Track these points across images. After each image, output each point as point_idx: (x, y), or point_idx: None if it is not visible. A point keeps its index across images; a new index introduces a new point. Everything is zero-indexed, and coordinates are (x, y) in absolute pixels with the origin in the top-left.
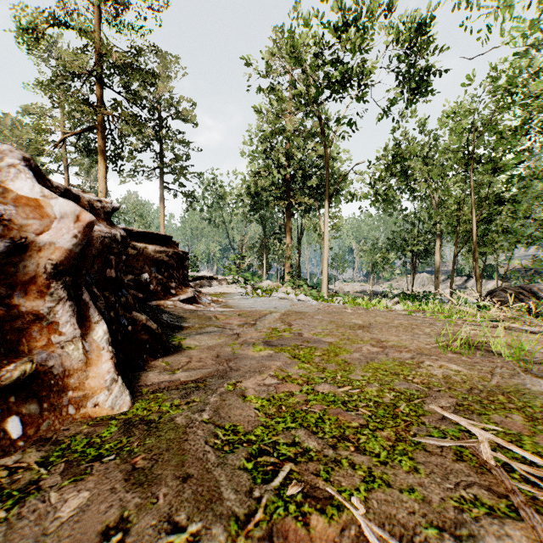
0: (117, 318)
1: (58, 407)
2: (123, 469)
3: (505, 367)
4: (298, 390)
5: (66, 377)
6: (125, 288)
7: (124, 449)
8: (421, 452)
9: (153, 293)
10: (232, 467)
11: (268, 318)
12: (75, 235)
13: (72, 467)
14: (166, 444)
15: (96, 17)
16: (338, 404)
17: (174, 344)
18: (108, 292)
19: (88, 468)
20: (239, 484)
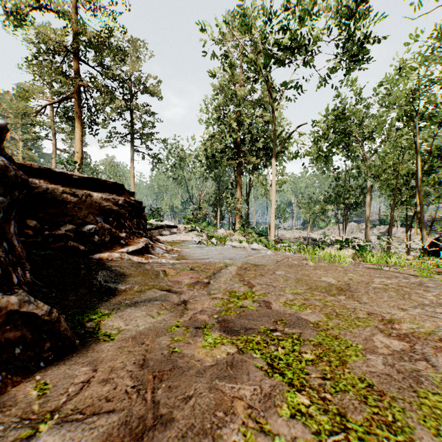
0: None
1: None
2: None
3: None
4: None
5: None
6: None
7: None
8: None
9: (97, 245)
10: None
11: (224, 274)
12: None
13: None
14: None
15: (73, 1)
16: None
17: (86, 329)
18: None
19: None
20: None
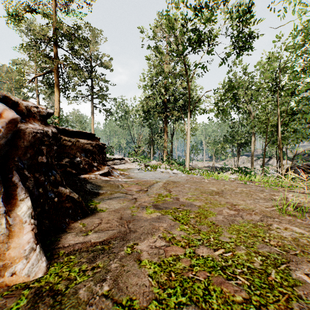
0: (45, 193)
1: None
2: None
3: None
4: (182, 253)
5: None
6: (54, 169)
7: None
8: None
9: (82, 170)
10: None
11: (155, 186)
12: None
13: None
14: None
15: (53, 6)
16: (218, 270)
17: (91, 208)
18: (38, 173)
19: None
20: None
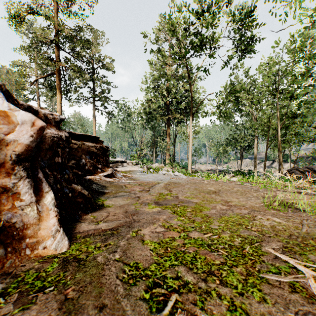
0: (62, 188)
1: (18, 250)
2: (58, 299)
3: (309, 220)
4: (178, 236)
5: (25, 229)
6: (67, 169)
7: (60, 281)
8: (265, 285)
9: (87, 171)
10: (135, 297)
11: (157, 187)
12: (31, 135)
13: (23, 296)
14: (90, 278)
15: (55, 8)
16: (205, 246)
17: (99, 204)
18: (56, 172)
19: (34, 298)
20: (140, 313)
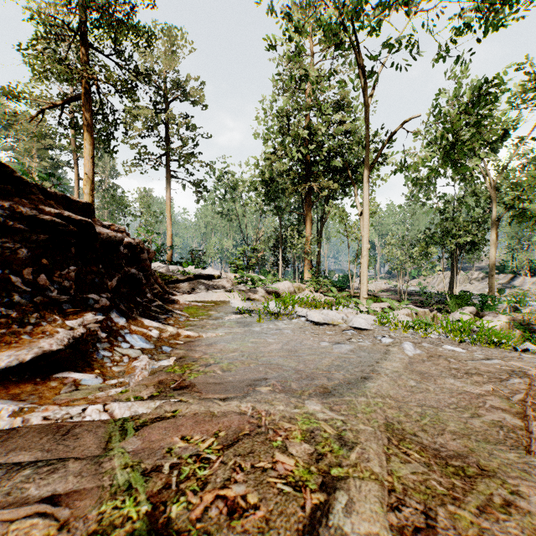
0: None
1: None
2: None
3: None
4: None
5: None
6: None
7: None
8: None
9: None
10: None
11: None
12: None
13: None
14: None
15: None
16: None
17: None
18: None
19: None
20: None
